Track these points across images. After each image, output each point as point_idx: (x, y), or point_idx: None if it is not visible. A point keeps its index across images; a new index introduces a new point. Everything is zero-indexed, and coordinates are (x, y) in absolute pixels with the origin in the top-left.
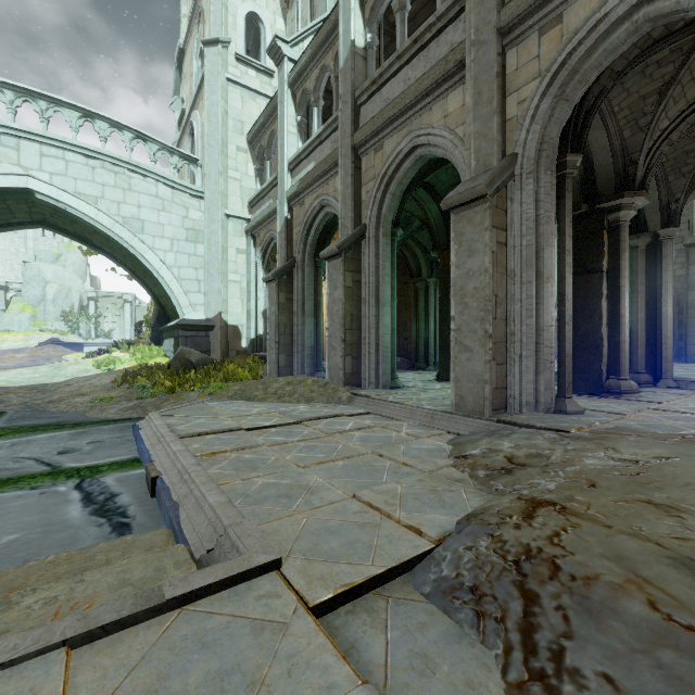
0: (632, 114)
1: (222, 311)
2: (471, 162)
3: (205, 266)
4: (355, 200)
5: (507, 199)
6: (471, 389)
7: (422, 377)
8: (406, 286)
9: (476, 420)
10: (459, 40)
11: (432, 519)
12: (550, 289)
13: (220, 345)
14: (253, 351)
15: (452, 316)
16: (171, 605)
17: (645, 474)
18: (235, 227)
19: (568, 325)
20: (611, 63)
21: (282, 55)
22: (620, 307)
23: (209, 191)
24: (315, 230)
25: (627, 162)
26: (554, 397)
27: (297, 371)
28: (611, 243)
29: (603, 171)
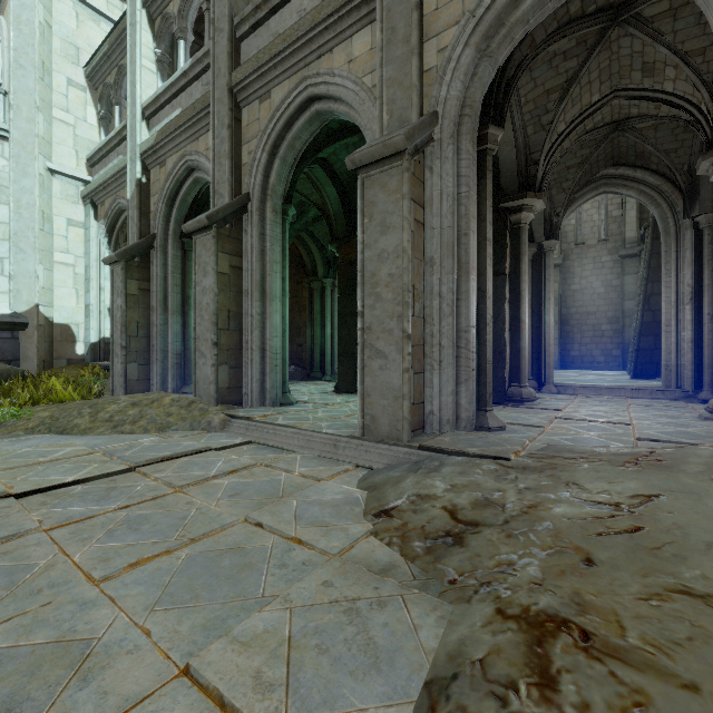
0: (536, 109)
1: (41, 303)
2: (383, 116)
3: (11, 237)
4: (234, 160)
5: (425, 168)
6: (385, 406)
7: (319, 388)
8: (300, 286)
9: (392, 448)
10: None
11: None
12: (472, 282)
13: (38, 352)
14: (94, 359)
15: (360, 311)
16: None
17: (644, 528)
18: (64, 189)
19: (489, 326)
20: (534, 29)
21: None
22: (521, 312)
23: (17, 130)
24: (182, 202)
25: (529, 161)
26: (475, 412)
27: (155, 386)
28: (513, 246)
29: (507, 167)
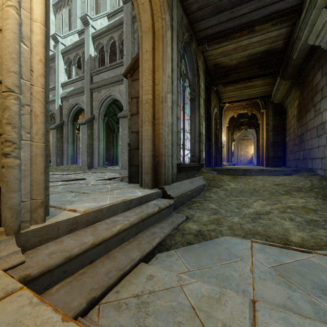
0: None
1: None
2: (125, 106)
3: None
4: (91, 106)
5: None
6: (124, 163)
7: None
8: (109, 134)
9: (125, 170)
10: (123, 72)
11: (111, 177)
12: None
13: None
14: None
15: (120, 145)
16: (72, 180)
17: None
18: None
19: None
20: None
21: (58, 41)
22: None
23: None
24: (73, 112)
25: None
26: None
27: (65, 165)
28: None
29: None
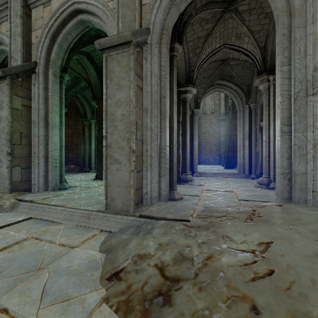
0: (194, 45)
1: None
2: (119, 23)
3: None
4: (25, 39)
5: (143, 58)
6: (120, 192)
7: (87, 177)
8: (77, 122)
9: (123, 217)
10: None
11: None
12: (167, 123)
13: None
14: None
15: (105, 135)
16: None
17: (274, 271)
18: None
19: (175, 146)
20: None
21: None
22: (187, 140)
23: None
24: None
25: (190, 70)
26: (168, 191)
27: None
28: (183, 109)
29: (181, 71)
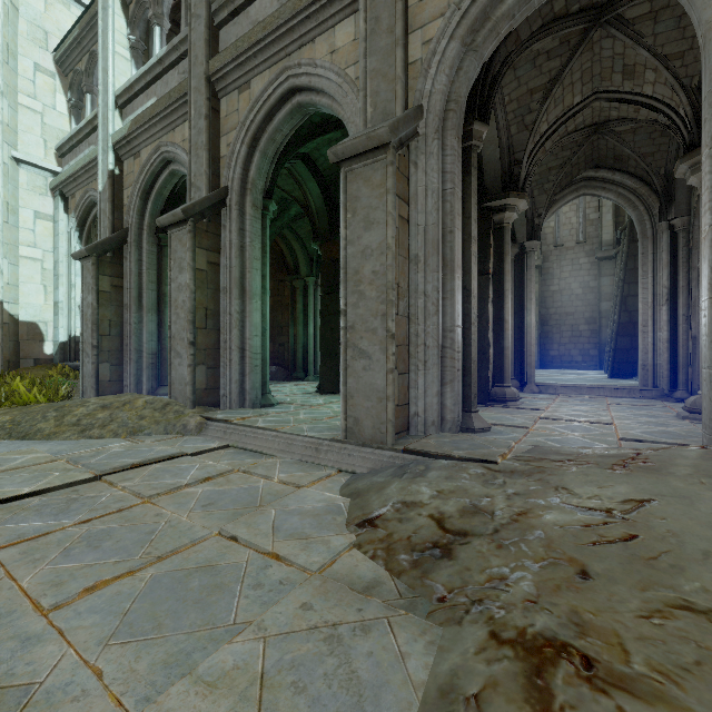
0: (520, 109)
1: (5, 299)
2: (367, 108)
3: None
4: (211, 152)
5: (410, 164)
6: (369, 408)
7: (301, 389)
8: (282, 284)
9: (376, 451)
10: None
11: None
12: (457, 281)
13: (2, 351)
14: (64, 359)
15: (343, 309)
16: None
17: (638, 536)
18: (31, 179)
19: (474, 326)
20: (519, 25)
21: None
22: (504, 312)
23: None
24: (157, 195)
25: (512, 161)
26: (460, 413)
27: (129, 387)
28: (497, 245)
29: (491, 167)
